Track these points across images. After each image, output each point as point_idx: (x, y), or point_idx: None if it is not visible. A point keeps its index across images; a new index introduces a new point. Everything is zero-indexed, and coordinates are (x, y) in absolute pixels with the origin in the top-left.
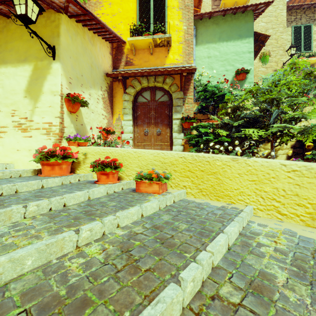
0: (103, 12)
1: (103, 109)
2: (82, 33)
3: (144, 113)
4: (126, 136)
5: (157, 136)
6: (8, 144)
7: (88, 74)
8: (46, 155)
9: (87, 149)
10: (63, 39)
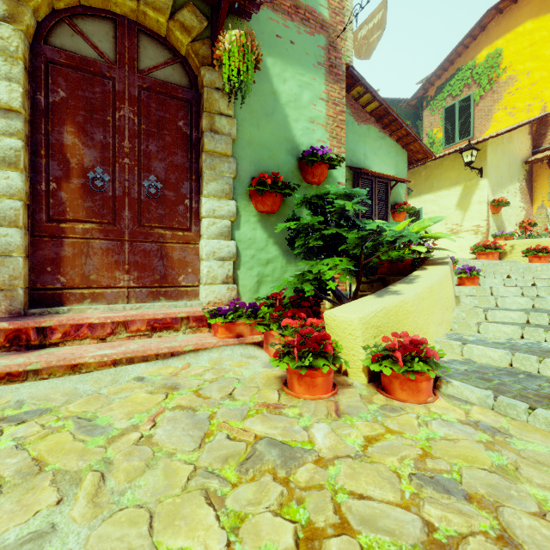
0: (517, 87)
1: (521, 201)
2: (501, 141)
3: None
4: None
5: None
6: (442, 244)
7: (506, 174)
8: (481, 248)
9: (514, 242)
10: (489, 159)
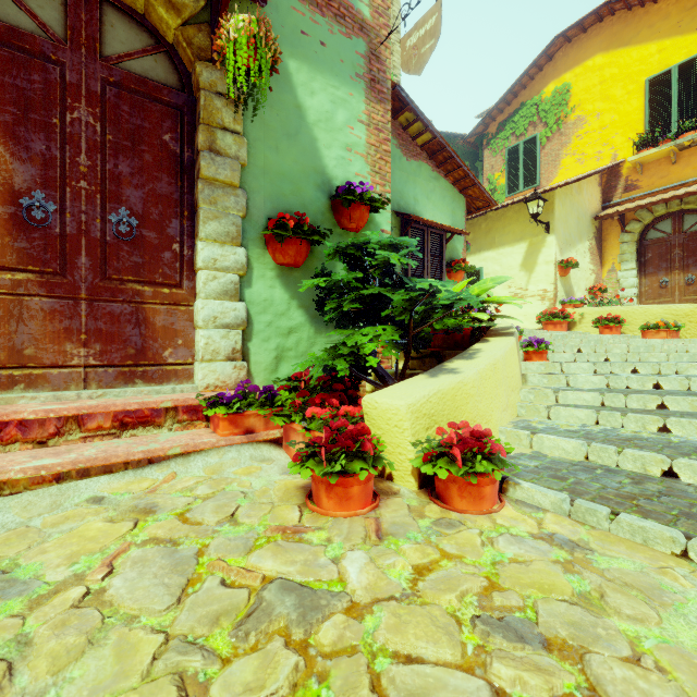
0: (586, 131)
1: (590, 262)
2: (569, 192)
3: (660, 254)
4: (624, 292)
5: (687, 286)
6: (505, 312)
7: (575, 230)
8: (548, 316)
9: (583, 310)
10: (556, 212)
